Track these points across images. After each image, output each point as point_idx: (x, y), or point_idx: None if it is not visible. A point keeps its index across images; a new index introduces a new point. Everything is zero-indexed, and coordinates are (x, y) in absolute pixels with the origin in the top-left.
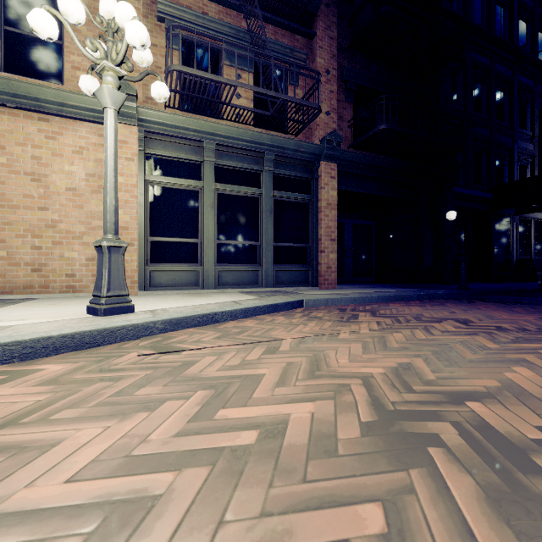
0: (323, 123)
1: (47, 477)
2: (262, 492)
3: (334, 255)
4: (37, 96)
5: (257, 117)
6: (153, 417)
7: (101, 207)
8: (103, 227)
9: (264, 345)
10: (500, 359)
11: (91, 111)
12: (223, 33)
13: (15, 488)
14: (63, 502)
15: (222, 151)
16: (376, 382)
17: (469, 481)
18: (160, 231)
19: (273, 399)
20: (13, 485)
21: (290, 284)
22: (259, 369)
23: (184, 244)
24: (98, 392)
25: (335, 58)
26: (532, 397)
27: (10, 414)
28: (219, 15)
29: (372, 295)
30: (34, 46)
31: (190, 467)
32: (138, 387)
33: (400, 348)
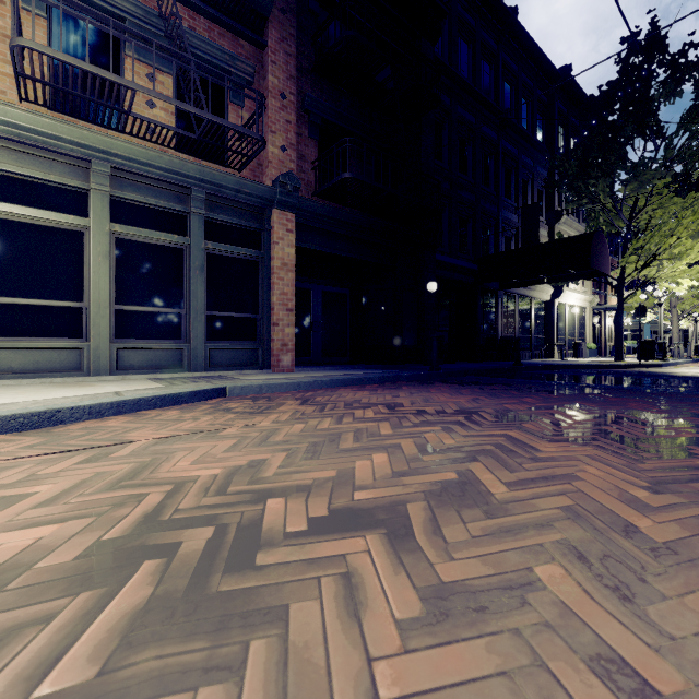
0: (276, 160)
1: None
2: None
3: (291, 329)
4: None
5: (178, 138)
6: None
7: None
8: None
9: (97, 451)
10: (375, 446)
11: None
12: (126, 11)
13: None
14: None
15: (123, 178)
16: (192, 487)
17: (147, 593)
18: (11, 288)
19: (5, 526)
20: None
21: (232, 366)
22: (39, 486)
23: (57, 309)
24: None
25: (294, 81)
26: (351, 485)
27: None
28: None
29: (322, 379)
30: None
31: None
32: None
33: (281, 442)
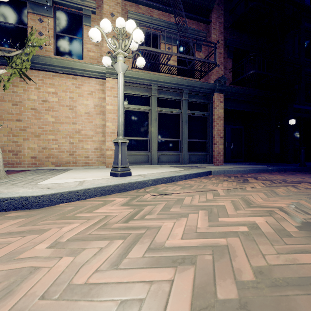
0: (215, 71)
1: (171, 237)
2: (270, 247)
3: (221, 146)
4: (72, 66)
5: (180, 70)
6: (190, 219)
7: (101, 121)
8: (117, 132)
9: (209, 192)
10: None
11: (97, 72)
12: (161, 26)
13: (163, 240)
14: (188, 245)
15: (160, 90)
16: (286, 210)
17: None
18: (129, 134)
19: (240, 215)
20: (161, 239)
21: (197, 162)
22: (219, 203)
23: (140, 140)
24: (152, 209)
25: (222, 34)
26: None
27: (124, 216)
28: (159, 16)
29: (249, 169)
30: (69, 41)
31: (228, 237)
32: (168, 208)
33: (287, 195)
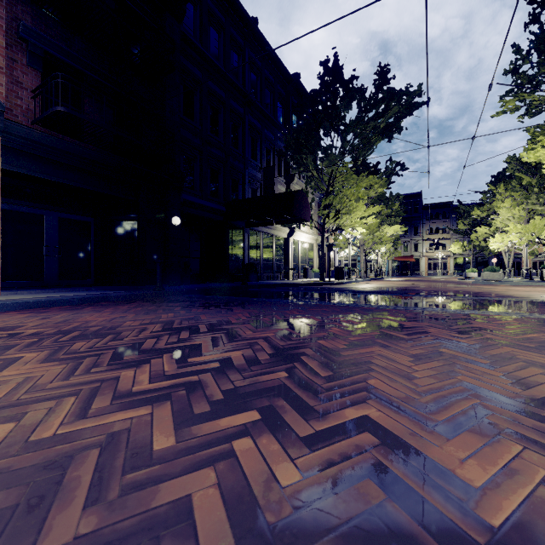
0: None
1: None
2: None
3: None
4: None
5: None
6: None
7: None
8: None
9: None
10: None
11: None
12: None
13: None
14: None
15: None
16: None
17: None
18: None
19: None
20: None
21: None
22: None
23: None
24: None
25: (1, 3)
26: None
27: None
28: None
29: None
30: None
31: None
32: None
33: None
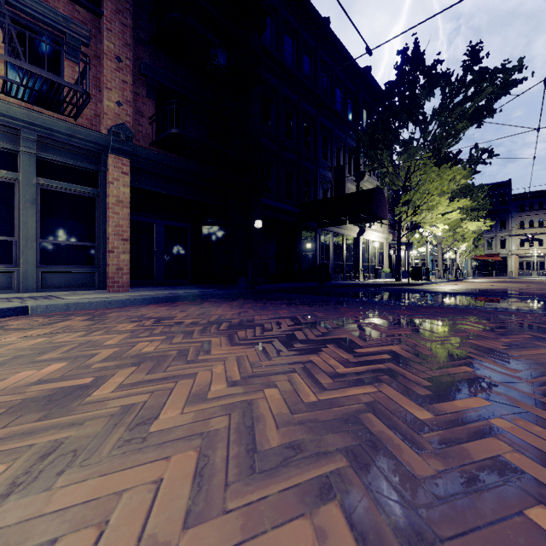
0: (112, 112)
1: None
2: None
3: (126, 256)
4: None
5: (3, 83)
6: None
7: None
8: None
9: None
10: (73, 356)
11: None
12: None
13: None
14: None
15: None
16: None
17: None
18: None
19: None
20: None
21: (67, 287)
22: None
23: None
24: None
25: (130, 48)
26: None
27: None
28: None
29: (135, 298)
30: None
31: None
32: None
33: None
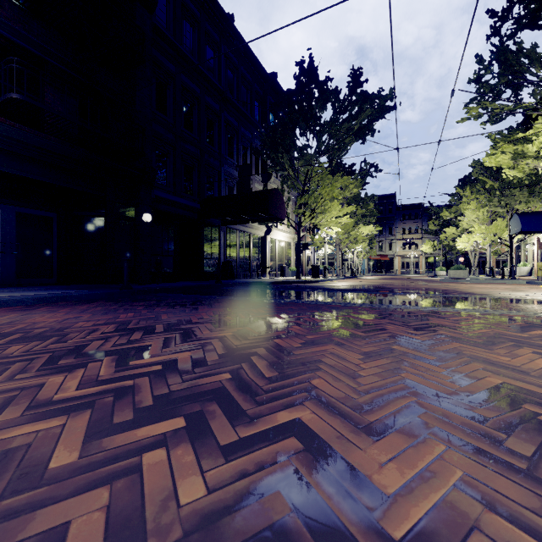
0: None
1: None
2: None
3: None
4: None
5: None
6: None
7: None
8: None
9: None
10: None
11: None
12: None
13: None
14: None
15: None
16: None
17: None
18: None
19: None
20: None
21: None
22: None
23: None
24: None
25: None
26: None
27: None
28: None
29: None
30: None
31: None
32: None
33: None
